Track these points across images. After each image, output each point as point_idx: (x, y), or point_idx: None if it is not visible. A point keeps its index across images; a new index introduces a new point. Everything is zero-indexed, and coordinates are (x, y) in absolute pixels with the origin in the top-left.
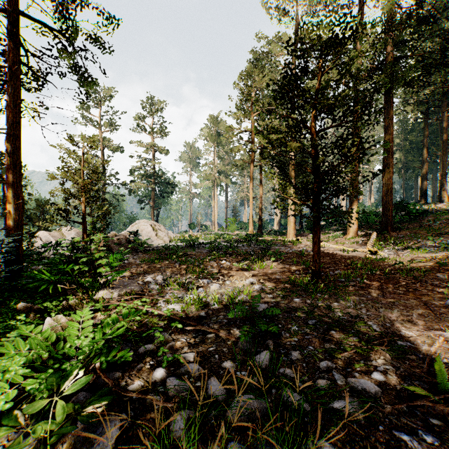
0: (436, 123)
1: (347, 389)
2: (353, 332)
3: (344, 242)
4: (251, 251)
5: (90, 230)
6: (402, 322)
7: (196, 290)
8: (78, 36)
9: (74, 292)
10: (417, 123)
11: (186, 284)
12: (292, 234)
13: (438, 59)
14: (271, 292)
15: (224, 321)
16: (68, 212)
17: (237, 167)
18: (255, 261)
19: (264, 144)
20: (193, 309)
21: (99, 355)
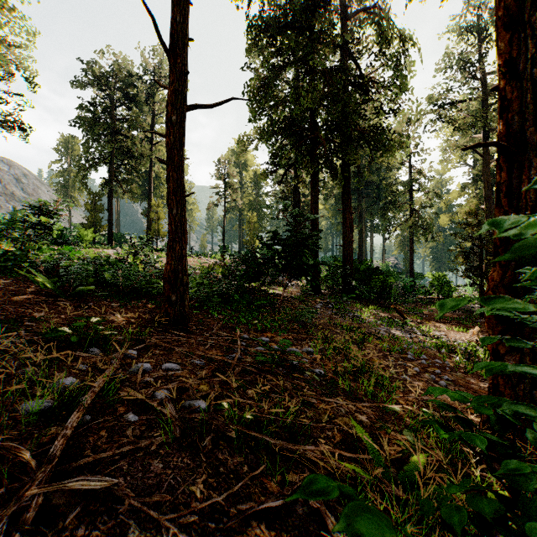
0: None
1: None
2: None
3: None
4: None
5: None
6: None
7: None
8: None
9: None
10: None
11: None
12: None
13: None
14: None
15: None
16: None
17: None
18: None
19: None
20: None
21: None
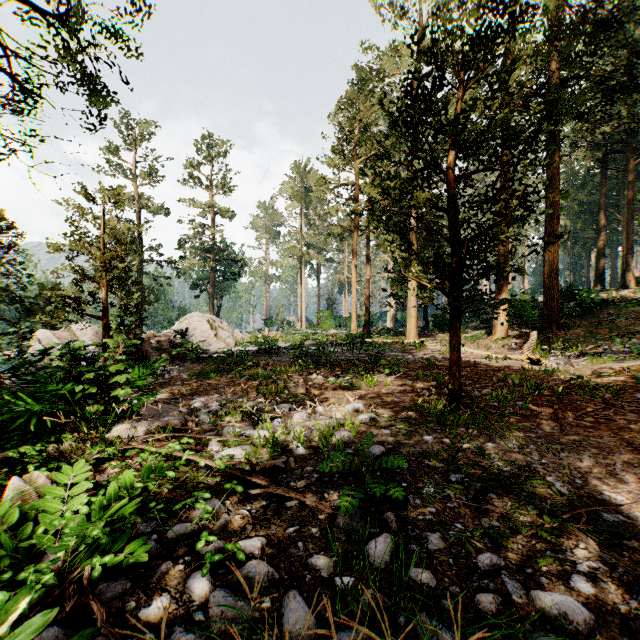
0: (616, 176)
1: (532, 612)
2: (525, 496)
3: (490, 345)
4: (355, 359)
5: (115, 328)
6: (600, 476)
7: (269, 423)
8: (82, 22)
9: (77, 426)
10: (589, 175)
11: (255, 412)
12: (413, 334)
13: (624, 81)
14: (388, 424)
15: (314, 477)
16: (80, 302)
17: (334, 237)
18: (361, 374)
19: (375, 195)
20: (265, 455)
21: (94, 548)
